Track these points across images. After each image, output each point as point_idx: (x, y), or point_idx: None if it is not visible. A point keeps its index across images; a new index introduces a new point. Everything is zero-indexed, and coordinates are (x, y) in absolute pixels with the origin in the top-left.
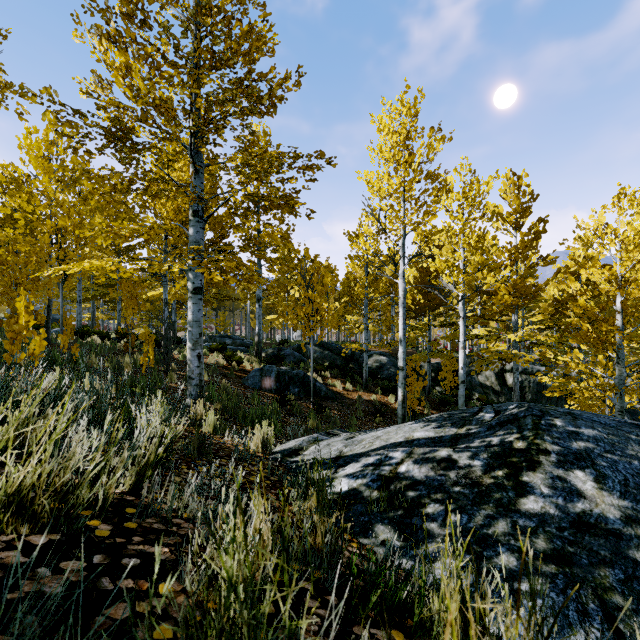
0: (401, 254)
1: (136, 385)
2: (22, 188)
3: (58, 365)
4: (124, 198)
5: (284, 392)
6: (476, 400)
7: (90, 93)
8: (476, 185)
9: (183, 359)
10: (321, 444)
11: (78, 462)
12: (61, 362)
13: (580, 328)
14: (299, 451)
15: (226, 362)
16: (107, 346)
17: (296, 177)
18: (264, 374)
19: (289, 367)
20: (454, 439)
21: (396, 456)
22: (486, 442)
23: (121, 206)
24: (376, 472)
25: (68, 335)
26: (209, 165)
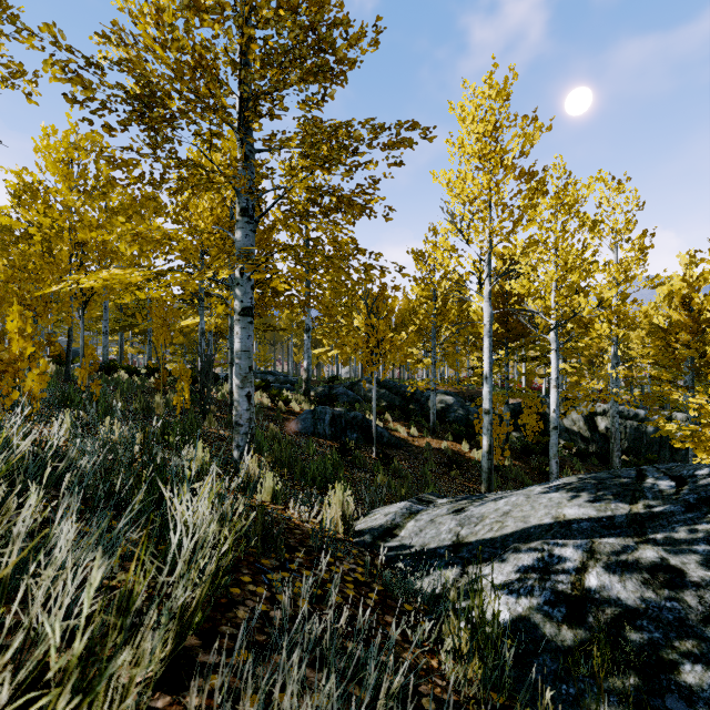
0: (486, 271)
1: (169, 432)
2: (38, 198)
3: (74, 406)
4: (154, 192)
5: (341, 438)
6: (561, 448)
7: (108, 35)
8: (572, 189)
9: (222, 398)
10: (421, 519)
11: (53, 626)
12: (79, 402)
13: (692, 363)
14: (393, 530)
15: (271, 402)
16: (135, 383)
17: (376, 160)
18: (317, 417)
19: (344, 408)
20: (635, 523)
21: (569, 556)
22: (701, 533)
23: (150, 202)
24: (548, 585)
25: (87, 369)
26: (261, 151)
